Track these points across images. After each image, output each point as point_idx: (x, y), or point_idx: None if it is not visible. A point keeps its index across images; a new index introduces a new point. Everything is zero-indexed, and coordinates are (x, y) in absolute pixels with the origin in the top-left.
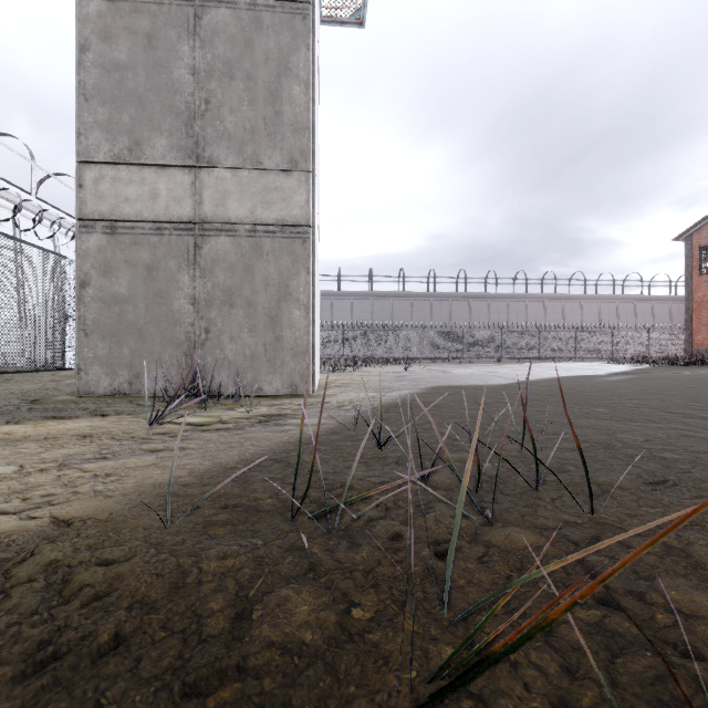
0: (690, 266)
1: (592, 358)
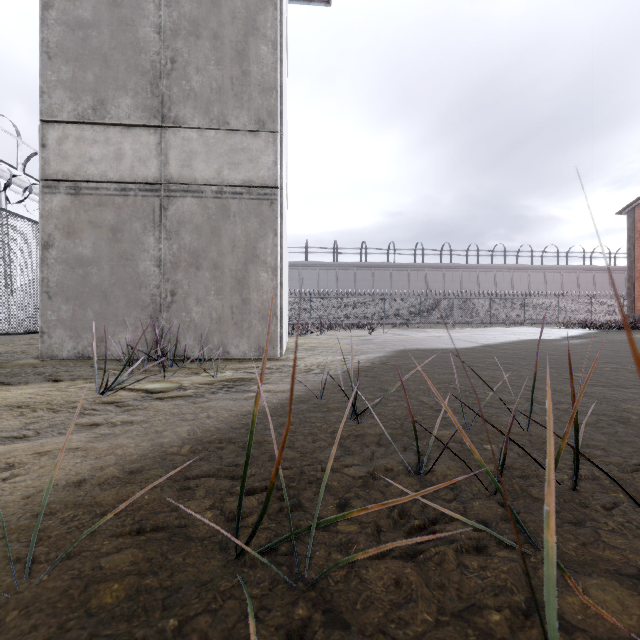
0: (633, 237)
1: (538, 324)
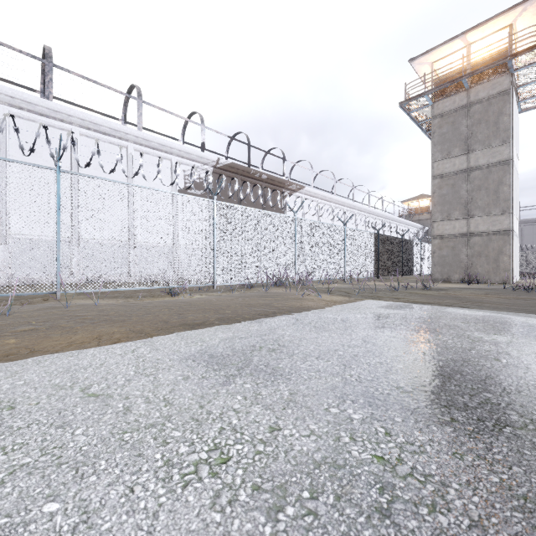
0: None
1: None
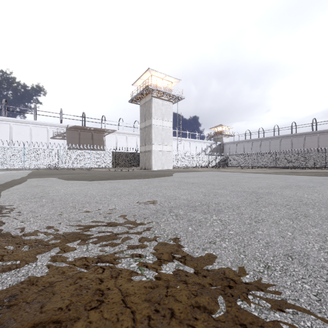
0: None
1: None
